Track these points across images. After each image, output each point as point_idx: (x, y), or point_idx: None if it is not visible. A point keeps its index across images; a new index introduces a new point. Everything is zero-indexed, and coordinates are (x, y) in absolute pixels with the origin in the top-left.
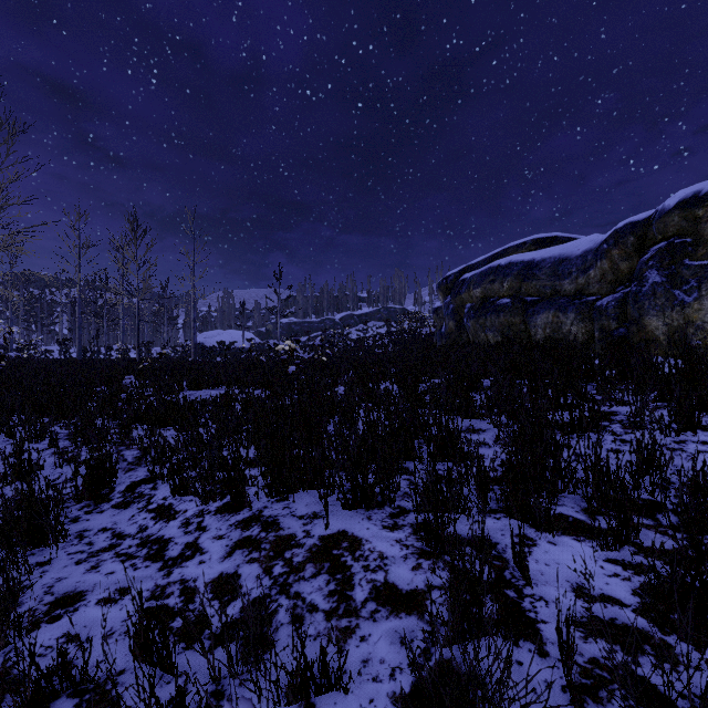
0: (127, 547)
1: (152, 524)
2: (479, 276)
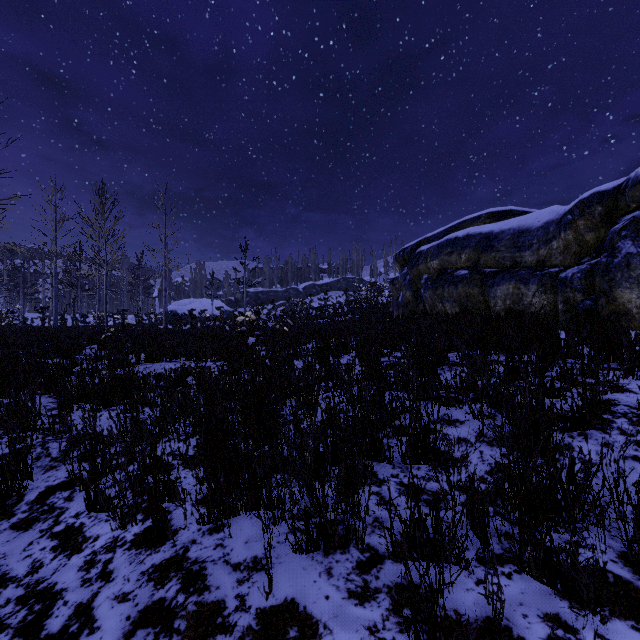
0: (3, 603)
1: (48, 560)
2: (436, 248)
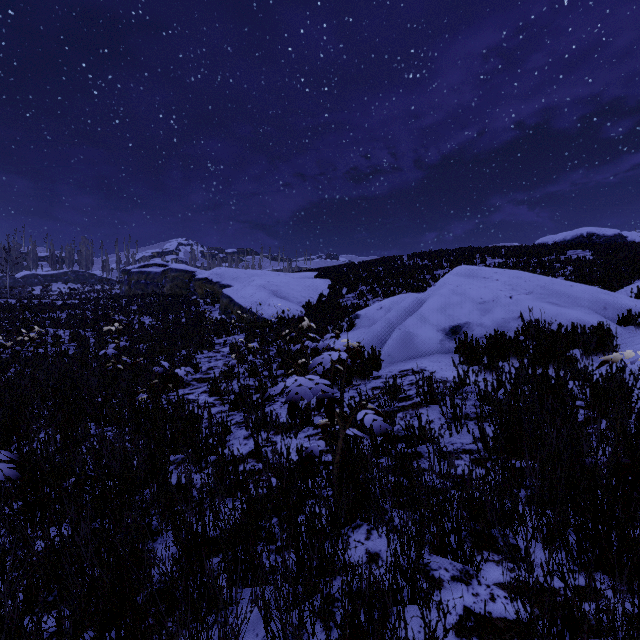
0: None
1: None
2: (136, 272)
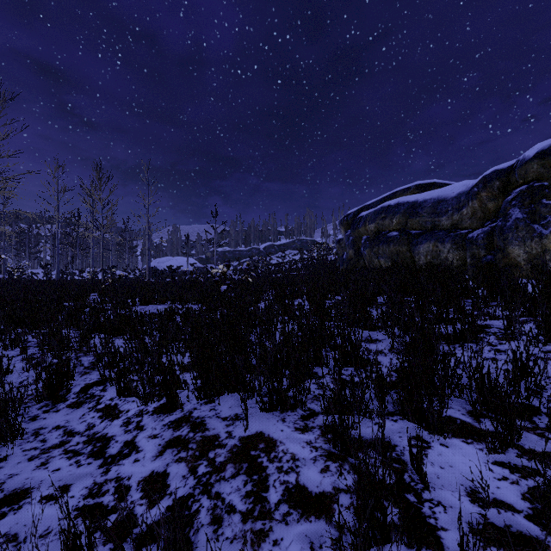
0: (75, 443)
1: (98, 423)
2: (373, 213)
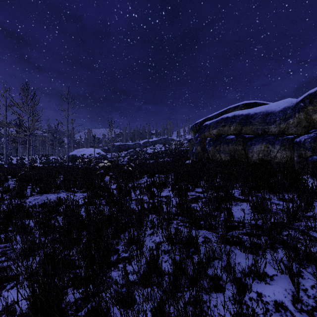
0: None
1: None
2: (215, 122)
